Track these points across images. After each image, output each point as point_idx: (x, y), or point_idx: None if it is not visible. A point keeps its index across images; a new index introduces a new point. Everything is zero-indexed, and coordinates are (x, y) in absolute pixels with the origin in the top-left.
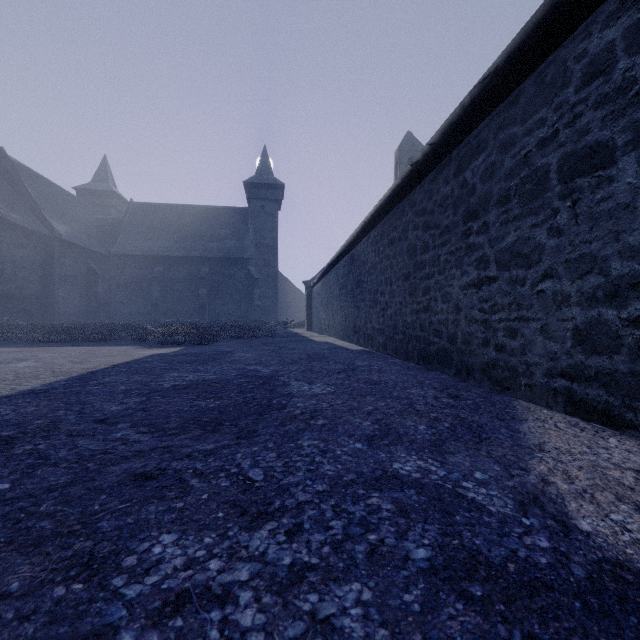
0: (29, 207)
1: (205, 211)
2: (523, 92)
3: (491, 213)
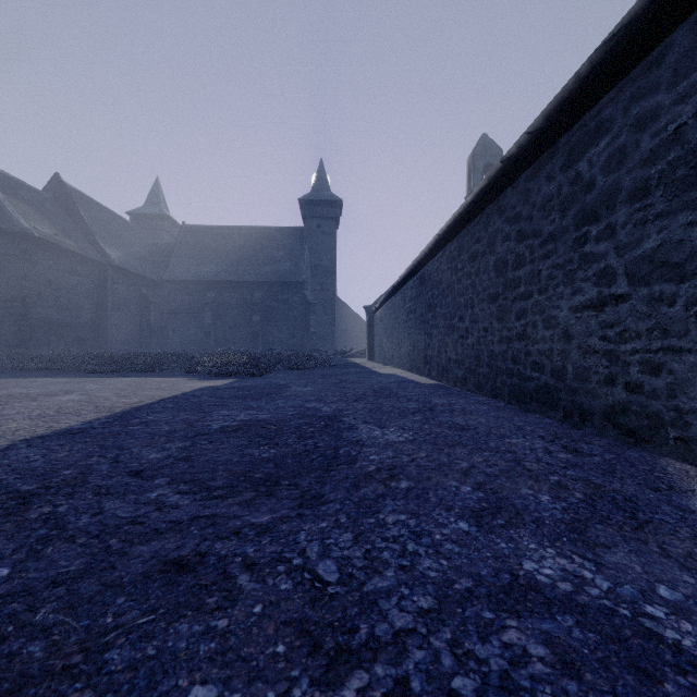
0: (83, 233)
1: (258, 232)
2: (672, 46)
3: (619, 212)
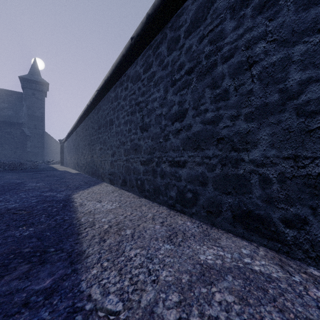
0: None
1: None
2: (105, 98)
3: (102, 129)
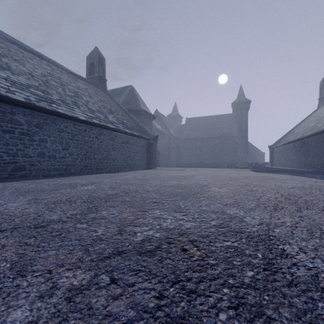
0: (164, 126)
1: (214, 117)
2: None
3: None
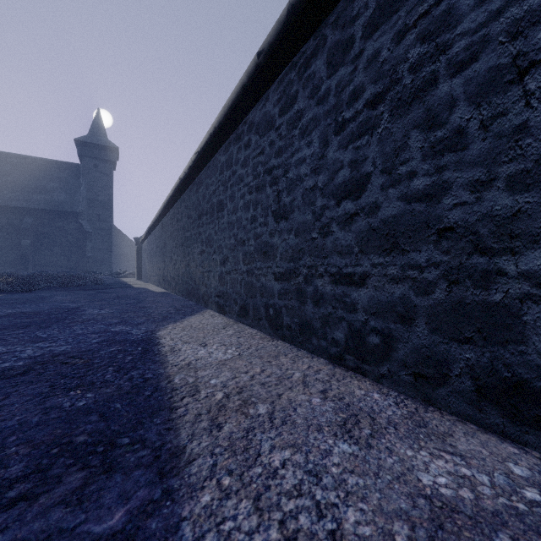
0: None
1: (29, 161)
2: (210, 165)
3: (204, 218)
